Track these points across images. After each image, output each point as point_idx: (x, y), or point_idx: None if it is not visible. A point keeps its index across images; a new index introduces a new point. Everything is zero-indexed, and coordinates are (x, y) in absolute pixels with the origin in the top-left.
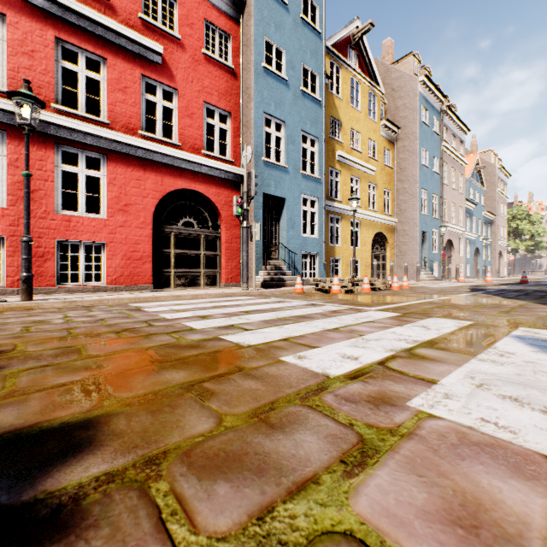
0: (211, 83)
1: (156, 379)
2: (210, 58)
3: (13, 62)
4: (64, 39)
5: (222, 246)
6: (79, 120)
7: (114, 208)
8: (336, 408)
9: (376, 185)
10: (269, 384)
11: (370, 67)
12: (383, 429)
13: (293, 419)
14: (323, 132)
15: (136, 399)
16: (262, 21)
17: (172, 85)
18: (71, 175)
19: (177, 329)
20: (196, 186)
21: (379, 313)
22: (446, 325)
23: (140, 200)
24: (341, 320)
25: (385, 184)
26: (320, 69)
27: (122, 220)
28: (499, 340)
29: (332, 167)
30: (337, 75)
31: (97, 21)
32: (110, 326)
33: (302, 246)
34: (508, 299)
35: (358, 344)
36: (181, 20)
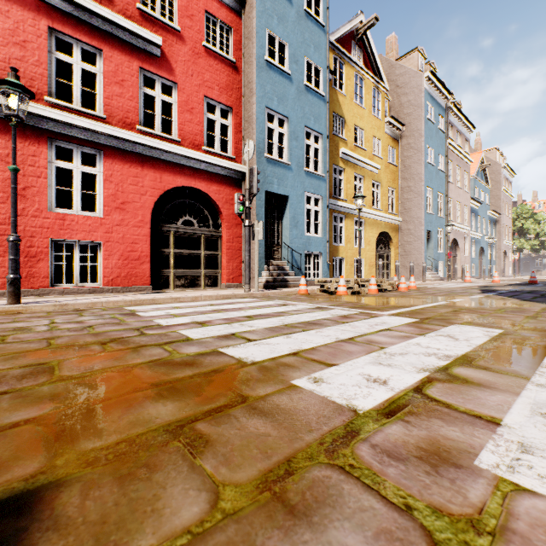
0: (212, 77)
1: (136, 416)
2: (211, 51)
3: (3, 53)
4: (58, 29)
5: (223, 246)
6: (73, 114)
7: (111, 206)
8: (379, 473)
9: (380, 184)
10: (282, 424)
11: (374, 62)
12: (459, 518)
13: (321, 494)
14: (327, 129)
15: (103, 452)
16: (265, 13)
17: (171, 79)
18: (70, 174)
19: (171, 339)
20: (196, 184)
21: (393, 318)
22: (474, 334)
23: (138, 198)
24: (354, 327)
25: (390, 182)
26: (324, 63)
27: (119, 219)
28: (545, 355)
29: (335, 164)
30: (340, 71)
31: (92, 11)
32: (97, 334)
33: (306, 246)
34: (526, 302)
35: (382, 361)
36: (181, 11)
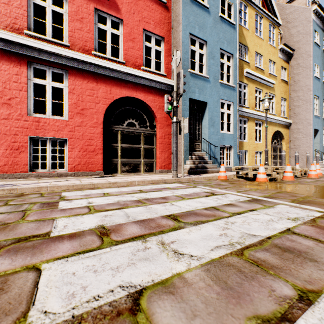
0: (148, 14)
1: None
2: None
3: None
4: None
5: (157, 141)
6: (44, 42)
7: (73, 111)
8: None
9: (274, 95)
10: None
11: (270, 4)
12: None
13: None
14: (237, 50)
15: None
16: None
17: (118, 16)
18: None
19: None
20: (136, 95)
21: None
22: None
23: (93, 105)
24: None
25: (282, 94)
26: None
27: (79, 121)
28: None
29: (240, 81)
30: (244, 12)
31: None
32: None
33: (220, 140)
34: None
35: None
36: None
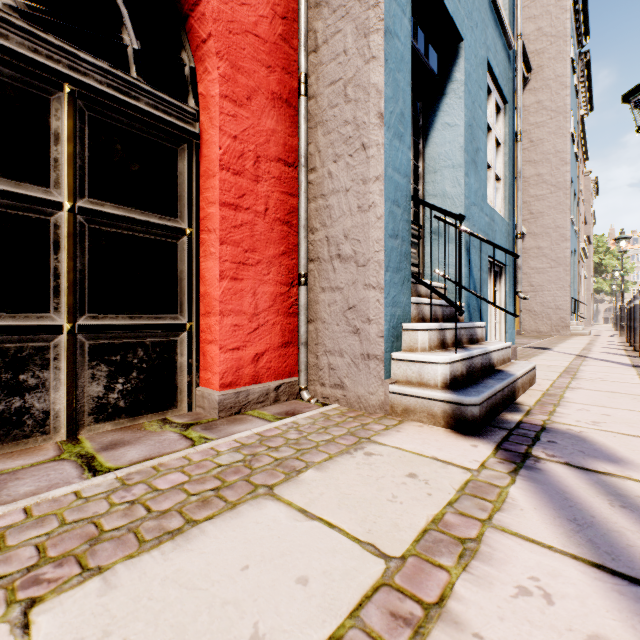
0: None
1: None
2: None
3: None
4: None
5: (206, 188)
6: None
7: None
8: None
9: None
10: None
11: None
12: None
13: None
14: None
15: None
16: None
17: None
18: None
19: None
20: None
21: None
22: None
23: None
24: None
25: None
26: None
27: None
28: None
29: None
30: None
31: None
32: None
33: (488, 238)
34: None
35: None
36: None
